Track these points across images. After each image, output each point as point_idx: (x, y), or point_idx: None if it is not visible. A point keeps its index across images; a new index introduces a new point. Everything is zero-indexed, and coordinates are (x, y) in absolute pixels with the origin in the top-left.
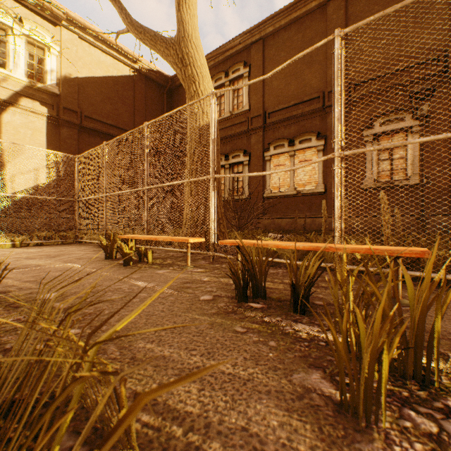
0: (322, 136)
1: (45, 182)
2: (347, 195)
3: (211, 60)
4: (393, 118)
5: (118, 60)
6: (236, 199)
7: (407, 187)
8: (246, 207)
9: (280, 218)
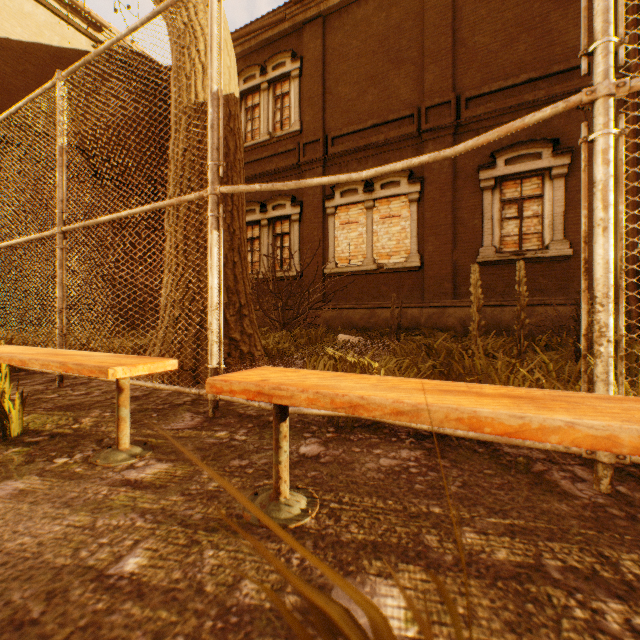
0: (417, 178)
1: None
2: (455, 272)
3: (238, 45)
4: (524, 154)
5: (62, 19)
6: (279, 277)
7: (544, 260)
8: (295, 290)
9: (350, 308)
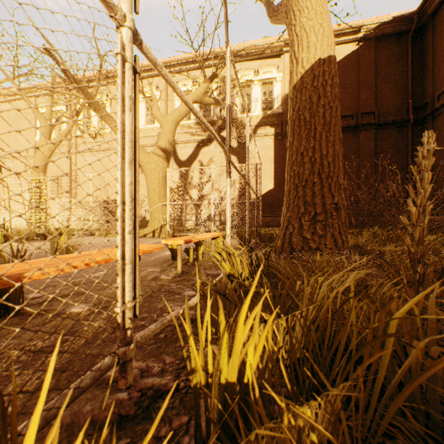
0: None
1: (273, 188)
2: None
3: None
4: None
5: (337, 45)
6: None
7: None
8: None
9: None
